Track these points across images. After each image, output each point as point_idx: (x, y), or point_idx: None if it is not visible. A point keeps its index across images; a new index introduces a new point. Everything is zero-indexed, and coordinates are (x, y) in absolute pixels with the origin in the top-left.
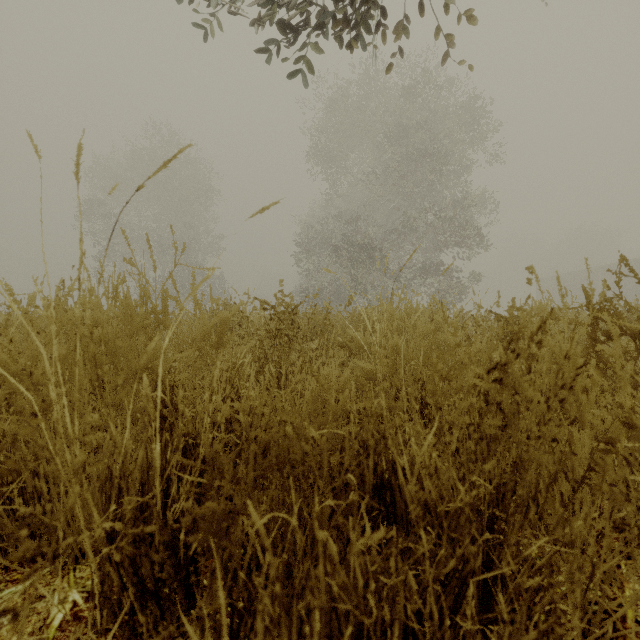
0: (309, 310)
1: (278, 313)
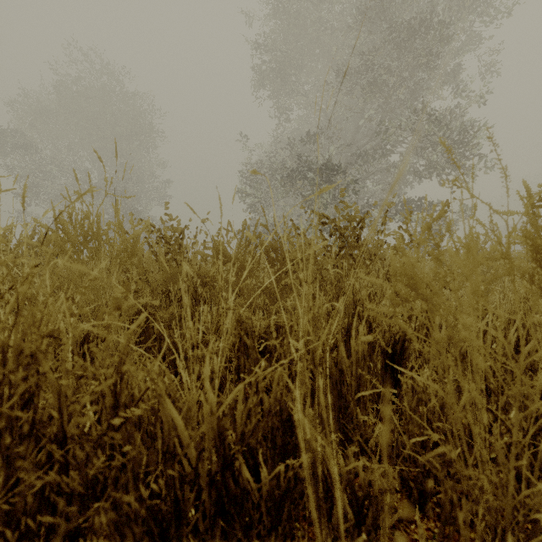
0: None
1: None
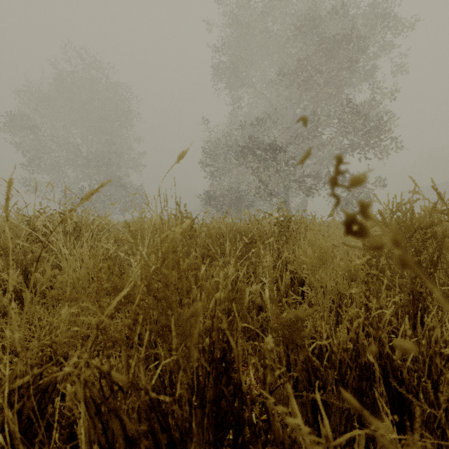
0: None
1: None
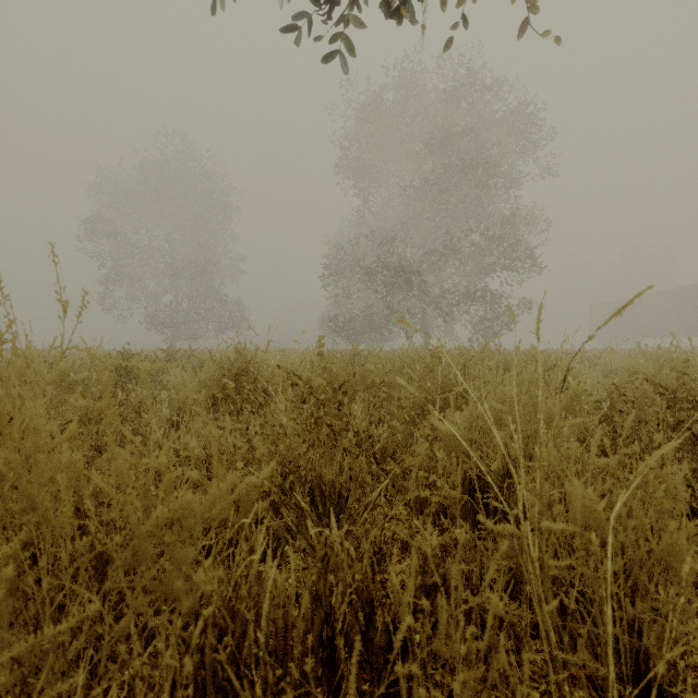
0: (345, 351)
1: (316, 391)
